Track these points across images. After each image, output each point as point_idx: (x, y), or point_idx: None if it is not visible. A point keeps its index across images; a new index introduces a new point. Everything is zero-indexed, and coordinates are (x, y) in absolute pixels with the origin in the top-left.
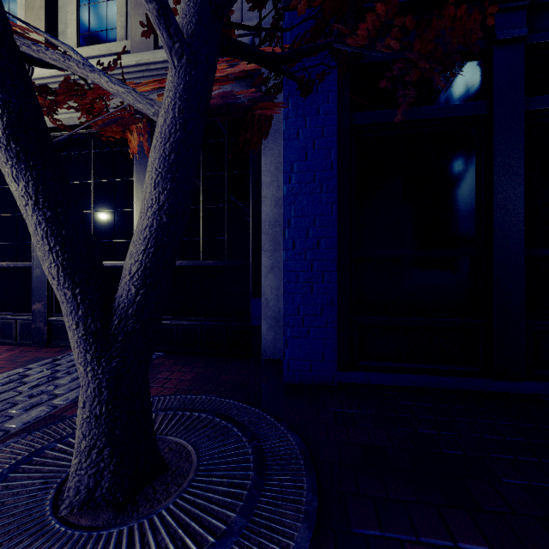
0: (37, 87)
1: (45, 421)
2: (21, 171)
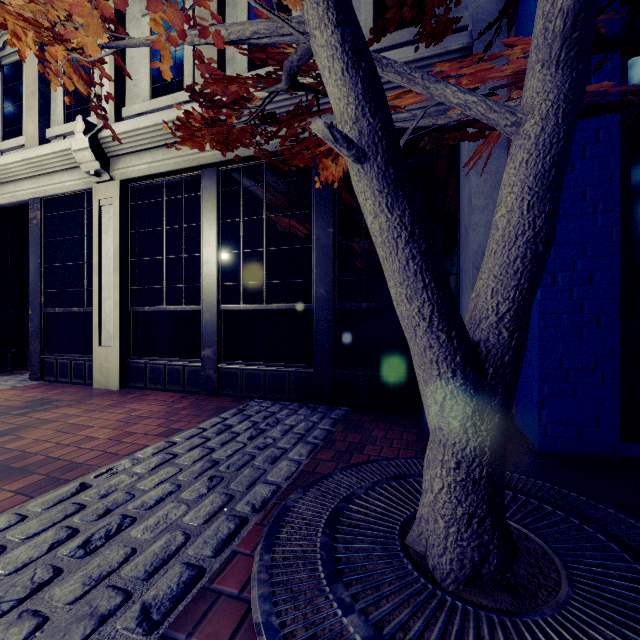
0: (262, 116)
1: (299, 477)
2: (397, 199)
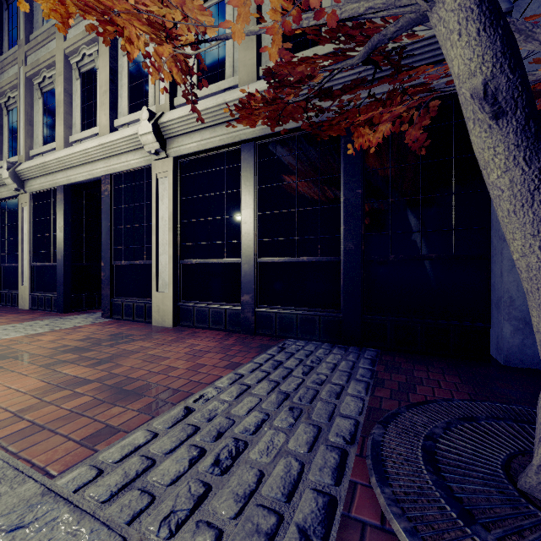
0: (319, 91)
1: (367, 413)
2: (537, 151)
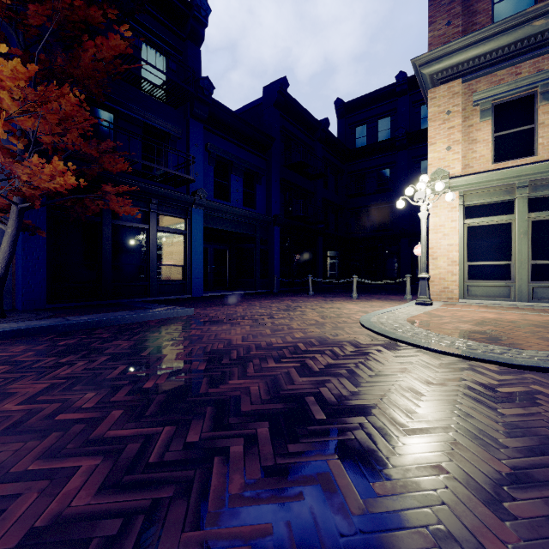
0: None
1: None
2: None
